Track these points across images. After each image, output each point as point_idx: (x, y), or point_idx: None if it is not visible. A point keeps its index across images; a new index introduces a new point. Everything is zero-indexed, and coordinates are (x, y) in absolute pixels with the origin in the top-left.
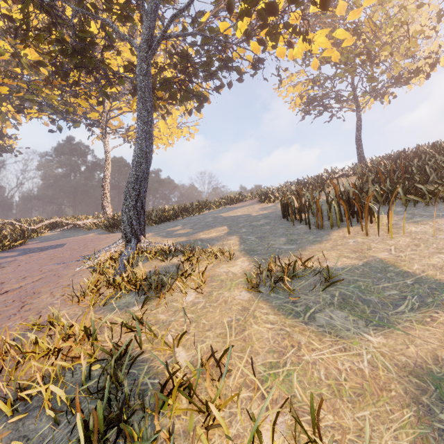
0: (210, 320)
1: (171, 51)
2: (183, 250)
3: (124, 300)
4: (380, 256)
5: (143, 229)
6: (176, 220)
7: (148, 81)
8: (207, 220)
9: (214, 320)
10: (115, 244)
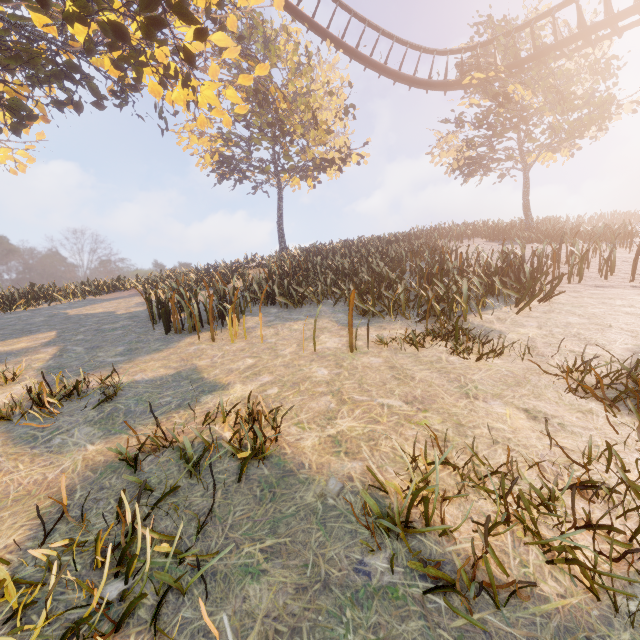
0: None
1: None
2: None
3: None
4: (200, 363)
5: None
6: None
7: None
8: (31, 321)
9: None
10: None
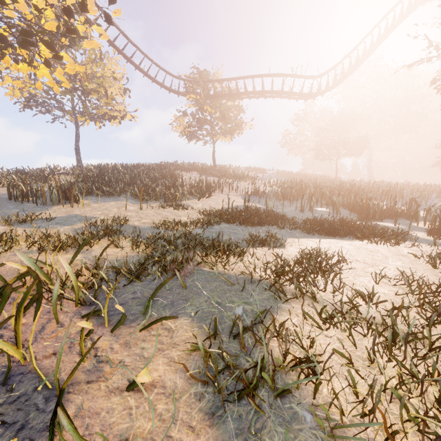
0: None
1: None
2: None
3: None
4: (76, 213)
5: None
6: None
7: None
8: None
9: None
10: None
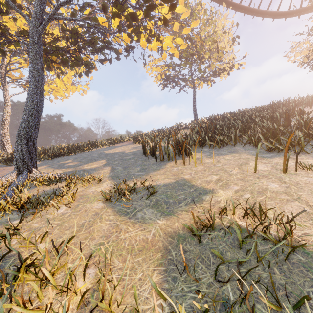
0: (71, 223)
1: (63, 27)
2: (66, 177)
3: (7, 217)
4: (185, 177)
5: (34, 163)
6: (69, 156)
7: (39, 49)
8: (93, 156)
9: (74, 223)
10: (7, 175)
